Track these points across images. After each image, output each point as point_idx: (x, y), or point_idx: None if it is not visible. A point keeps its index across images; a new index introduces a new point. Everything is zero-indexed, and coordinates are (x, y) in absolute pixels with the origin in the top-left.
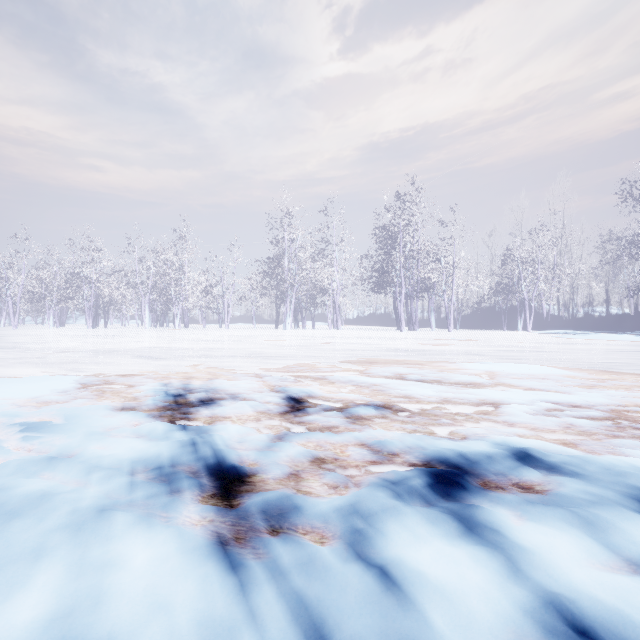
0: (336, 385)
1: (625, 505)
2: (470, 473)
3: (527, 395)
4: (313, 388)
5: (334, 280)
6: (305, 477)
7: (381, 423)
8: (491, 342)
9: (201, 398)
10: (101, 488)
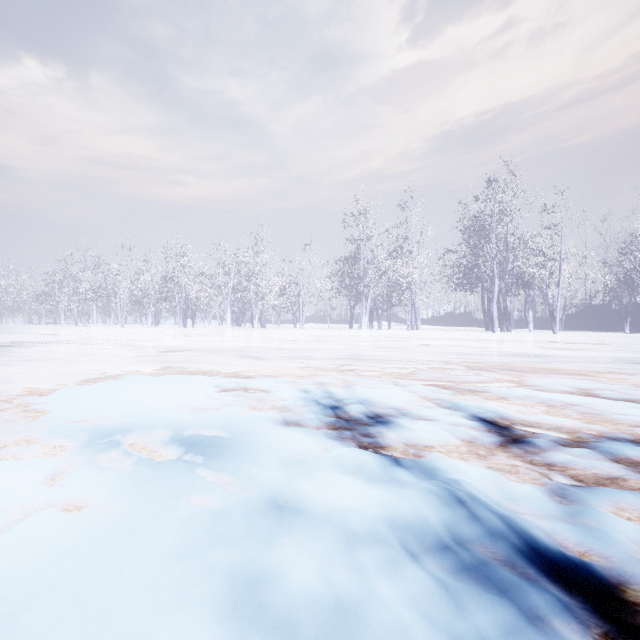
0: (515, 402)
1: None
2: None
3: None
4: (491, 406)
5: (413, 278)
6: None
7: None
8: (633, 347)
9: (364, 413)
10: (394, 588)
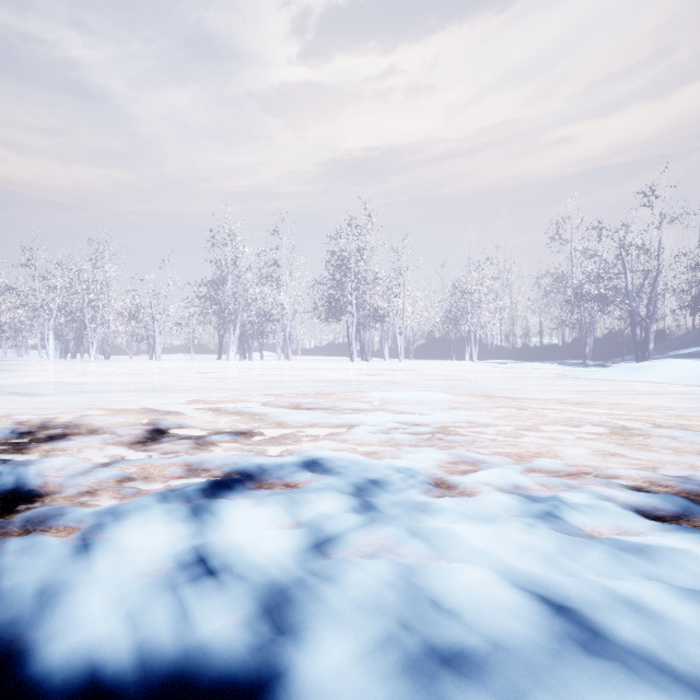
0: (220, 416)
1: (341, 489)
2: (255, 479)
3: (387, 417)
4: (191, 419)
5: (284, 307)
6: (100, 493)
7: (226, 447)
8: (427, 372)
9: (53, 433)
10: None
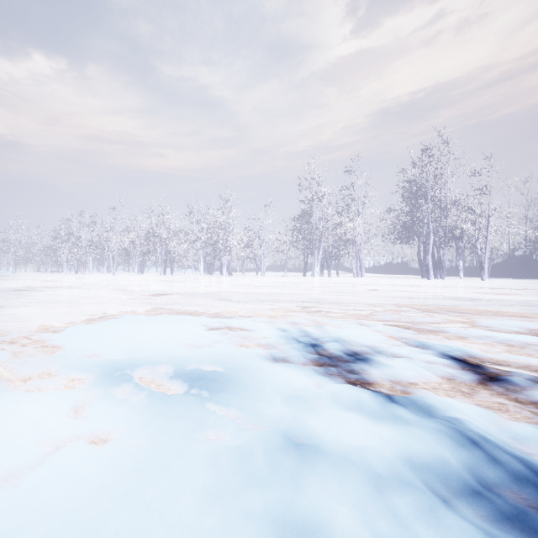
0: (475, 341)
1: None
2: None
3: None
4: (455, 345)
5: (358, 233)
6: None
7: None
8: None
9: (342, 351)
10: None
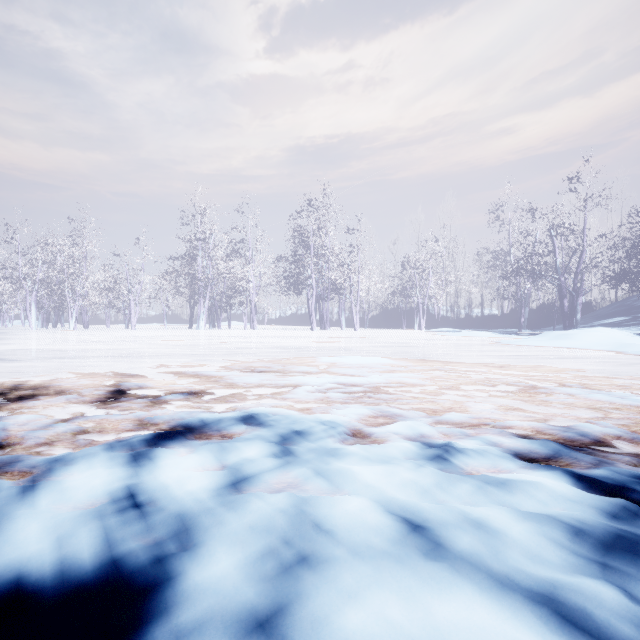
0: (179, 378)
1: (268, 439)
2: (196, 431)
3: (327, 379)
4: (152, 381)
5: (250, 280)
6: (56, 443)
7: (178, 404)
8: (377, 339)
9: (22, 394)
10: None
